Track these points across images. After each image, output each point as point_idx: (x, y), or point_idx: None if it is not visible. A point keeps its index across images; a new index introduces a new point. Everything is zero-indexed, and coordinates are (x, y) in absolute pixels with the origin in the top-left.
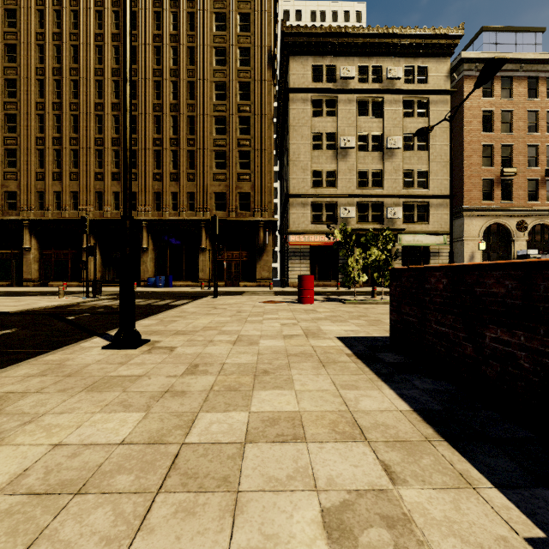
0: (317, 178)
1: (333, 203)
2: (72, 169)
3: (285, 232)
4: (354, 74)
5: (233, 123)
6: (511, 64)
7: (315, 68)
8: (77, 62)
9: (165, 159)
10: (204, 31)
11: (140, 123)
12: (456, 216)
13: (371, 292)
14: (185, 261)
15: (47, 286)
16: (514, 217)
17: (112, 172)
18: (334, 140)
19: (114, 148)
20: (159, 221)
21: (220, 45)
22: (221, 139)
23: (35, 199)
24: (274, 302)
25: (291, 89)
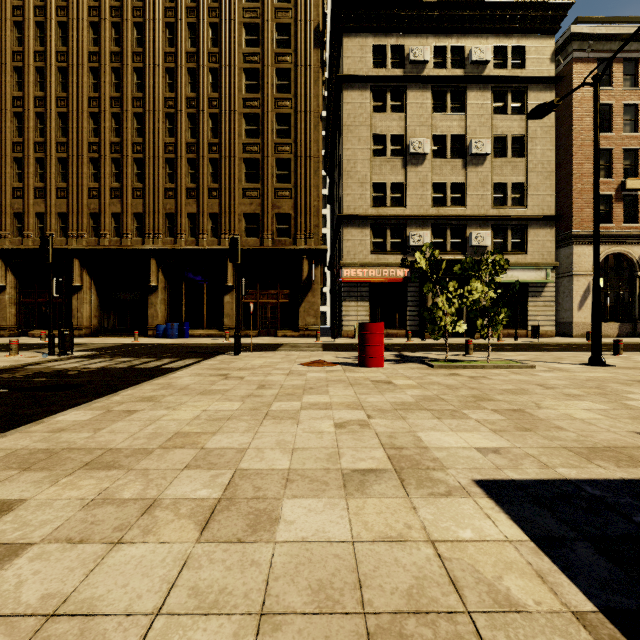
0: (379, 195)
1: (400, 227)
2: (59, 183)
3: (336, 266)
4: (428, 56)
5: (269, 122)
6: (636, 42)
7: (376, 49)
8: (66, 44)
9: (180, 170)
10: (231, 2)
11: (147, 123)
12: (562, 244)
13: (455, 346)
14: (207, 303)
15: (28, 336)
16: (639, 245)
17: (111, 188)
18: (401, 144)
19: (114, 156)
20: (171, 251)
21: (252, 21)
22: (253, 143)
23: (11, 222)
24: (323, 364)
25: (344, 77)
